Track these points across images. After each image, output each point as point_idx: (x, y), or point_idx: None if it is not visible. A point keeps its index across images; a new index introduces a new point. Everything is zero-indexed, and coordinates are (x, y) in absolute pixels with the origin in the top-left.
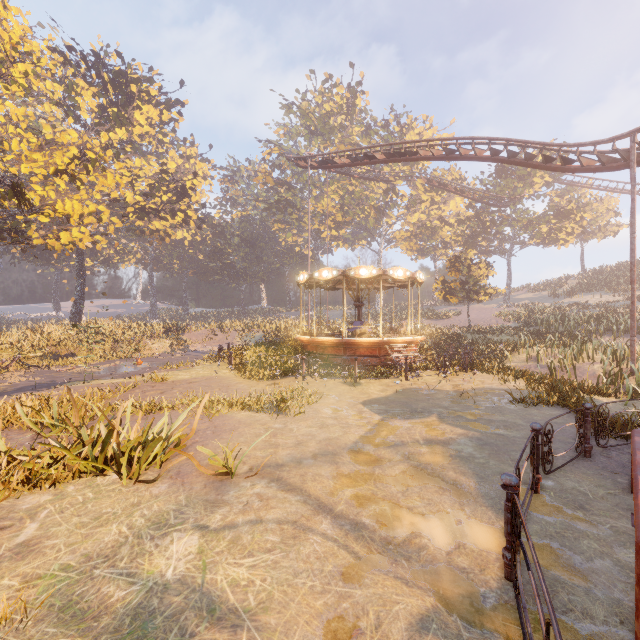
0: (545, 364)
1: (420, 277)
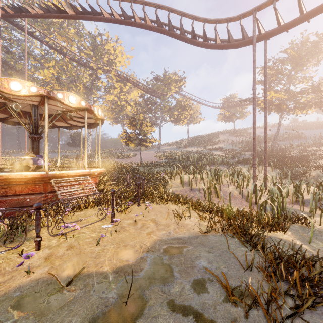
0: (195, 187)
1: (99, 112)
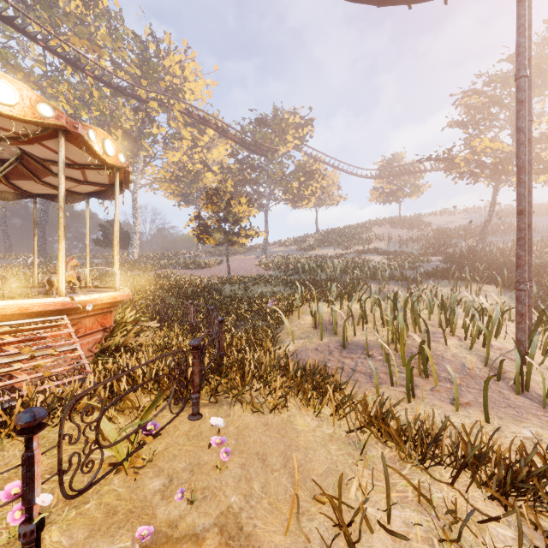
0: (351, 339)
1: (106, 147)
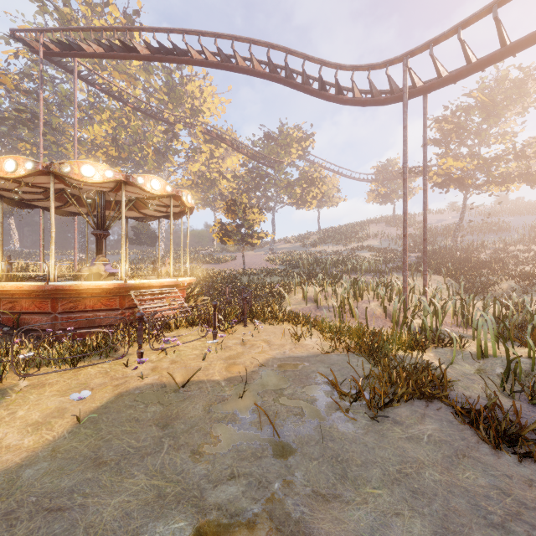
0: (323, 305)
1: (188, 199)
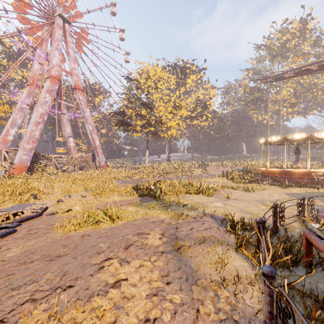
0: None
1: None
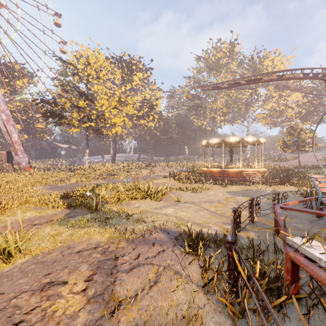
0: None
1: (262, 140)
